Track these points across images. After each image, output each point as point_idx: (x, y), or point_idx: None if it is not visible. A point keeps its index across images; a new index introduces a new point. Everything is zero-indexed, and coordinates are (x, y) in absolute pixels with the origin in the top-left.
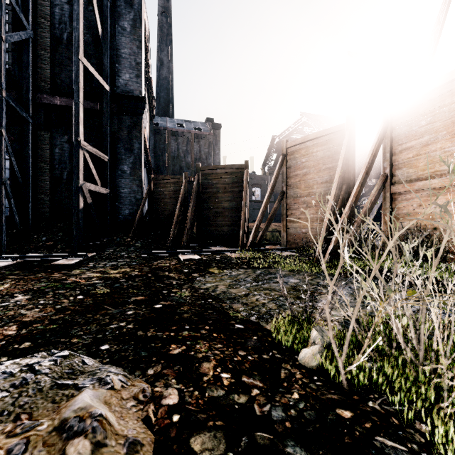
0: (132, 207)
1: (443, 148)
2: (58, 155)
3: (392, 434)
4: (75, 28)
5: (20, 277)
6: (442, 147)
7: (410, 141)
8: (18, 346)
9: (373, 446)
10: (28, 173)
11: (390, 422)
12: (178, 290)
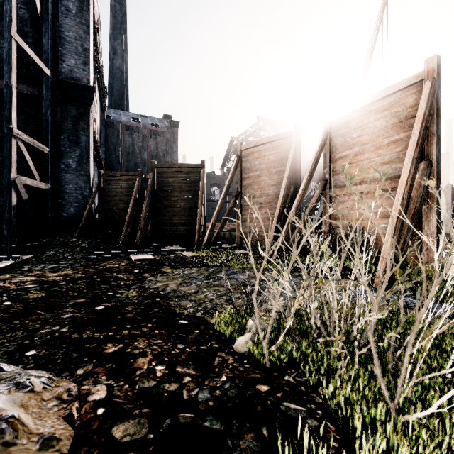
0: (78, 204)
1: (370, 158)
2: None
3: (297, 399)
4: (6, 1)
5: None
6: (369, 157)
7: (345, 150)
8: None
9: (279, 410)
10: None
11: (298, 390)
12: (125, 291)
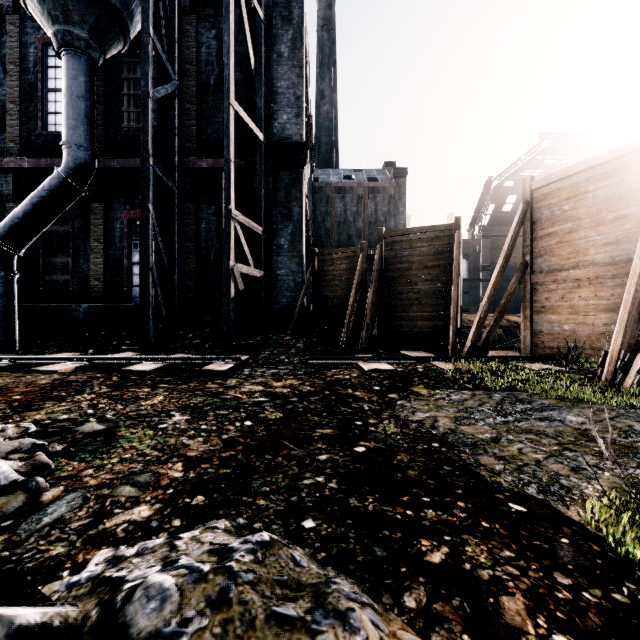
0: (291, 293)
1: None
2: (205, 231)
3: None
4: (225, 65)
5: (173, 387)
6: None
7: None
8: (190, 501)
9: None
10: (174, 256)
11: None
12: (378, 421)
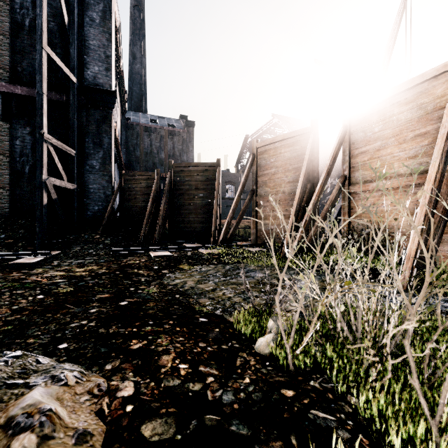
0: (101, 203)
1: (393, 153)
2: (19, 147)
3: (326, 407)
4: (38, 15)
5: None
6: (391, 152)
7: (365, 145)
8: None
9: (307, 419)
10: None
11: (326, 397)
12: (146, 287)
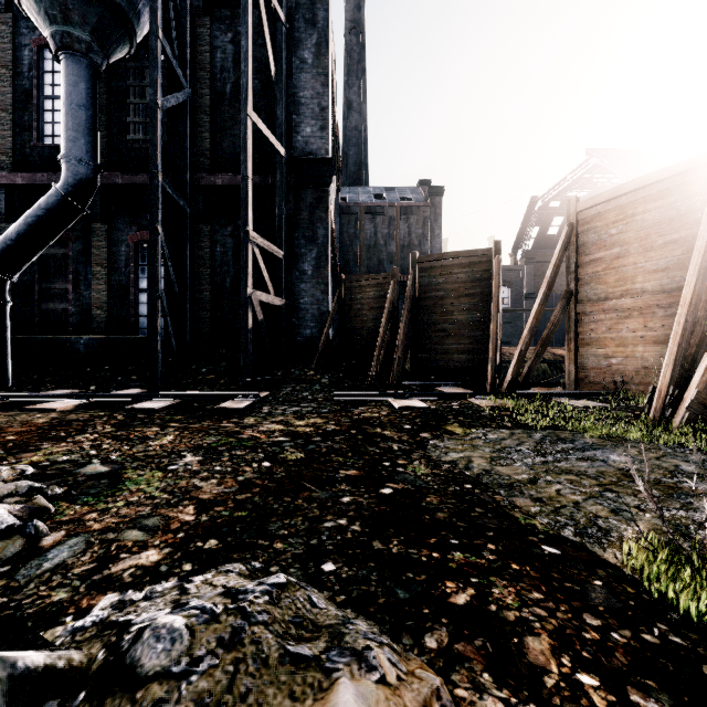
0: (315, 324)
1: None
2: (220, 255)
3: None
4: (243, 73)
5: (184, 426)
6: None
7: None
8: (202, 545)
9: None
10: (186, 282)
11: None
12: (407, 462)
